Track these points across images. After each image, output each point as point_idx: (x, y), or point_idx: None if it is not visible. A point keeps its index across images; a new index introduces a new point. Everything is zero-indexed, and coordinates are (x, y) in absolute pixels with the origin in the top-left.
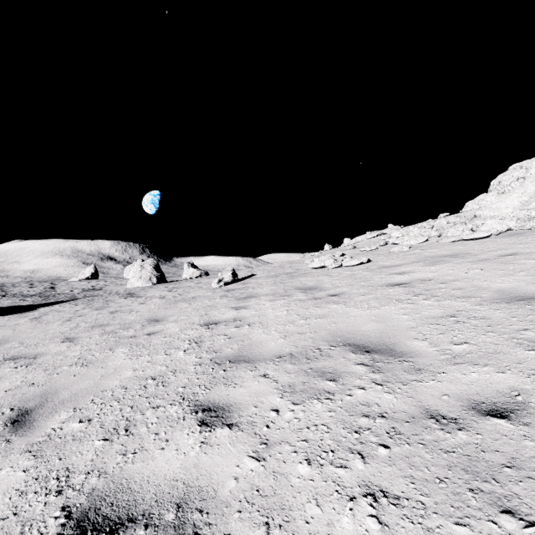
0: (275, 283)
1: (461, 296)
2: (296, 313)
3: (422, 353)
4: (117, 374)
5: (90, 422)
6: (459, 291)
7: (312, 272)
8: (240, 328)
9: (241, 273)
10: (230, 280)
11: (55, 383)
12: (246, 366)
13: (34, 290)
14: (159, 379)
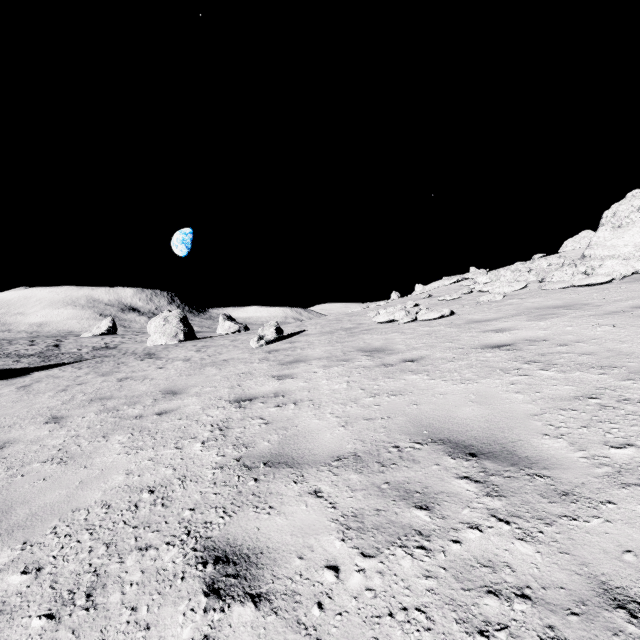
0: (330, 342)
1: (596, 365)
2: (360, 387)
3: (562, 461)
4: (102, 480)
5: (38, 574)
6: (590, 357)
7: (378, 328)
8: (282, 407)
9: (287, 328)
10: (273, 337)
11: (14, 491)
12: (288, 474)
13: (34, 349)
14: (158, 493)
